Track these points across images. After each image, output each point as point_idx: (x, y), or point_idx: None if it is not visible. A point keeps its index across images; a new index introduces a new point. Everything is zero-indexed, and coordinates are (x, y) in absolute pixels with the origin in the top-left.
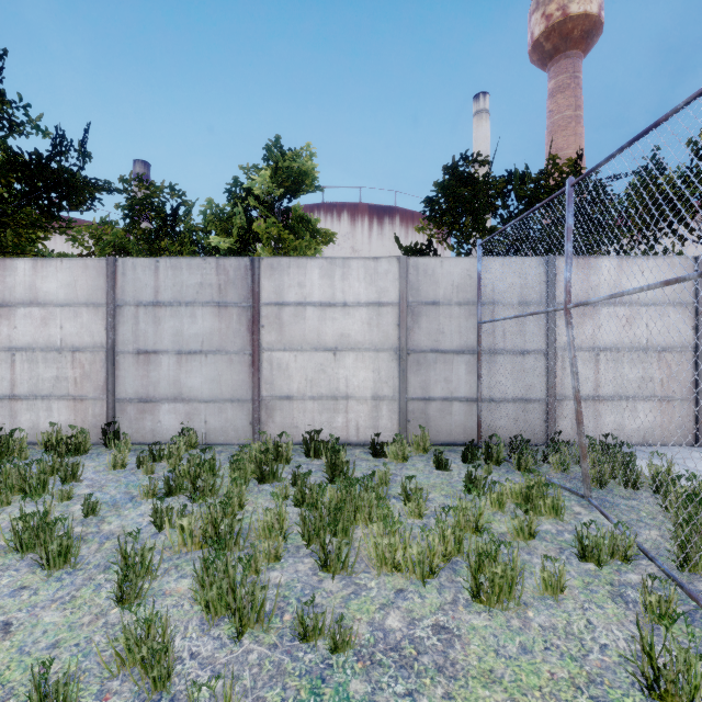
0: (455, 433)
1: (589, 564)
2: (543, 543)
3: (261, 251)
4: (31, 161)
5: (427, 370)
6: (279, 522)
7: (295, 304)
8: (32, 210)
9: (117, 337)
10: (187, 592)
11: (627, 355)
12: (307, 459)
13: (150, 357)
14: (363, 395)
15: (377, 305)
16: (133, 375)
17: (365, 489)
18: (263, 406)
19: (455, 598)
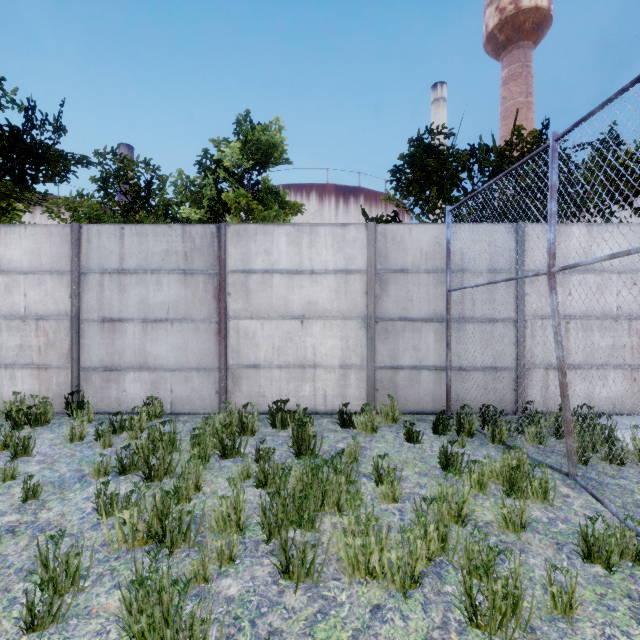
0: (424, 402)
1: (596, 566)
2: (536, 536)
3: (230, 221)
4: (4, 133)
5: (395, 338)
6: (236, 511)
7: (262, 271)
8: (7, 181)
9: (82, 305)
10: (117, 611)
11: (598, 323)
12: (273, 429)
13: (115, 325)
14: (331, 363)
15: (345, 272)
16: (98, 343)
17: (334, 469)
18: (230, 375)
19: (445, 619)
